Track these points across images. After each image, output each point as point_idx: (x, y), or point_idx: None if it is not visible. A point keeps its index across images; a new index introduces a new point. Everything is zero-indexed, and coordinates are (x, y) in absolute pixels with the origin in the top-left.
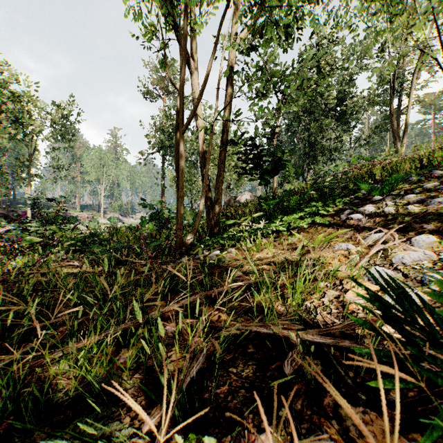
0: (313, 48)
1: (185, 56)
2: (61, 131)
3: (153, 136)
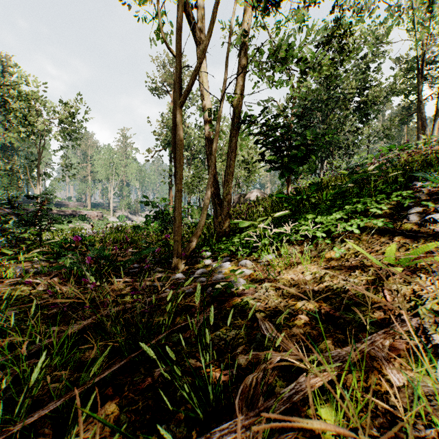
0: (335, 22)
1: None
2: (69, 129)
3: (160, 133)
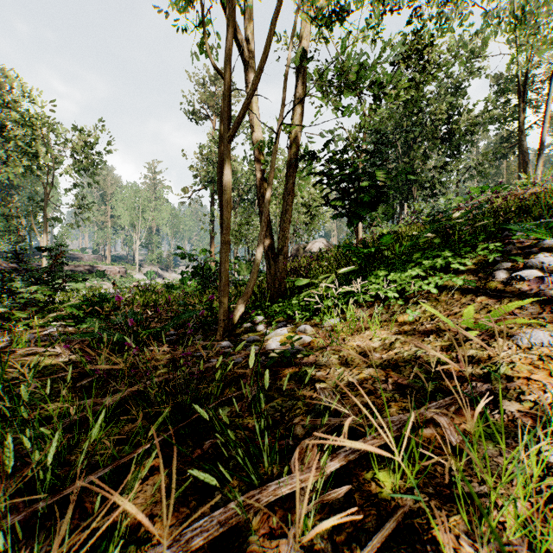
0: (416, 35)
1: (230, 14)
2: (84, 162)
3: (199, 168)
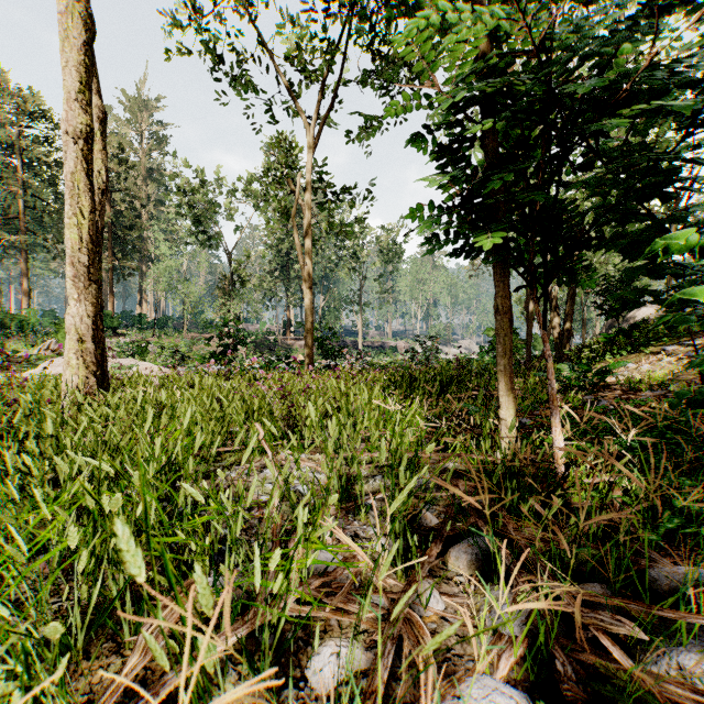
0: None
1: None
2: (389, 255)
3: None
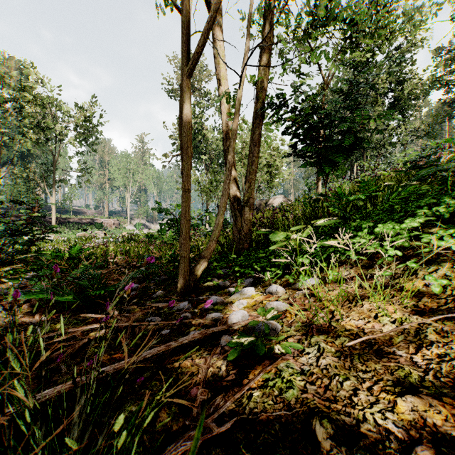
0: None
1: None
2: (84, 134)
3: (177, 137)
